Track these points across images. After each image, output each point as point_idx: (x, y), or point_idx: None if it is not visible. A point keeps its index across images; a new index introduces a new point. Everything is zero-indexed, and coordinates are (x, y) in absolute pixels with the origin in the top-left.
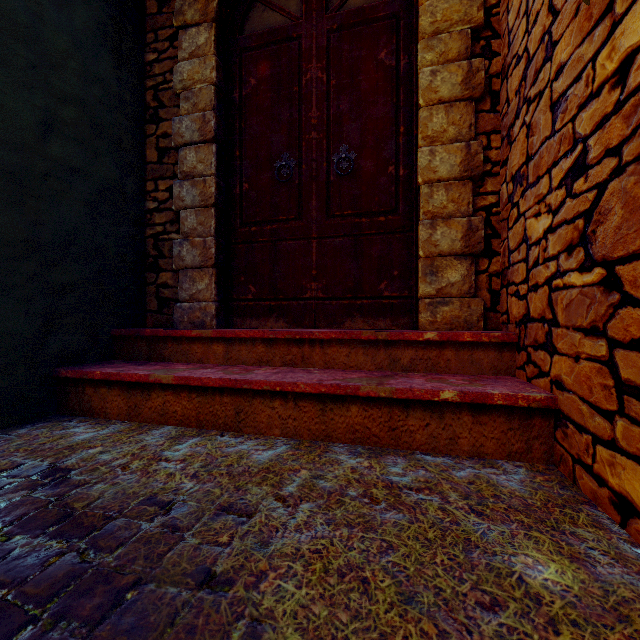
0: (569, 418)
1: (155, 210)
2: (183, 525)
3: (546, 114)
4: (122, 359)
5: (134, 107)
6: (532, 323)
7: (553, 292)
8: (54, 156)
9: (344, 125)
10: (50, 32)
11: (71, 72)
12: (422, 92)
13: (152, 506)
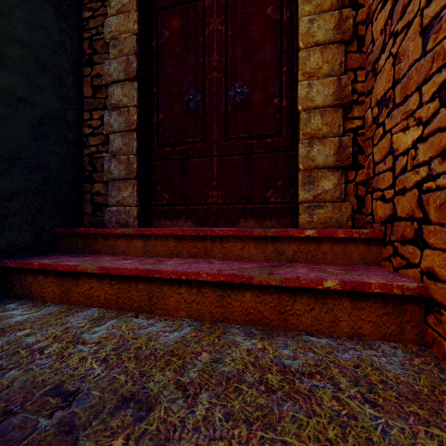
0: (444, 306)
1: (90, 134)
2: (80, 422)
3: (415, 40)
4: (62, 252)
5: (73, 53)
6: (399, 222)
7: (424, 194)
8: (1, 85)
9: (239, 66)
10: None
11: (17, 19)
12: (302, 37)
13: (55, 397)
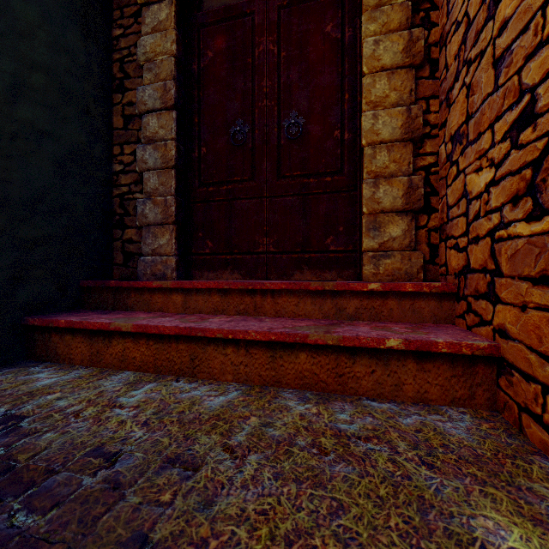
0: (514, 366)
1: (121, 172)
2: (126, 480)
3: (488, 71)
4: (89, 308)
5: (102, 78)
6: (472, 274)
7: (496, 243)
8: (23, 119)
9: (293, 93)
10: (19, 3)
11: (40, 41)
12: (366, 60)
13: (97, 458)
